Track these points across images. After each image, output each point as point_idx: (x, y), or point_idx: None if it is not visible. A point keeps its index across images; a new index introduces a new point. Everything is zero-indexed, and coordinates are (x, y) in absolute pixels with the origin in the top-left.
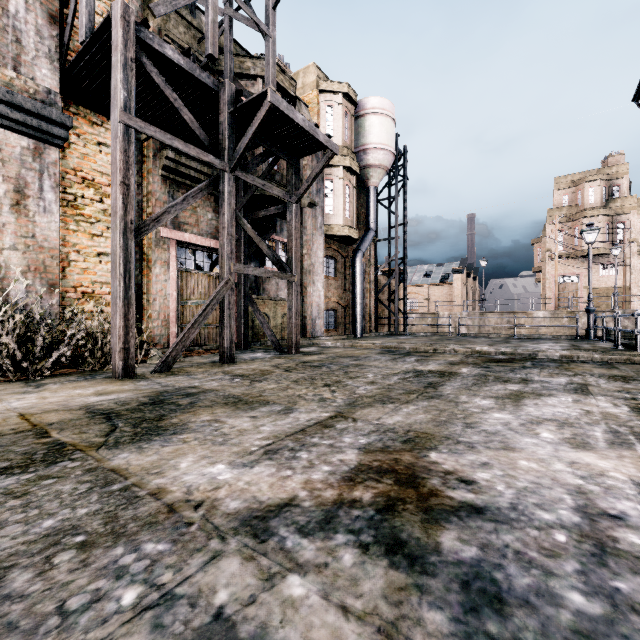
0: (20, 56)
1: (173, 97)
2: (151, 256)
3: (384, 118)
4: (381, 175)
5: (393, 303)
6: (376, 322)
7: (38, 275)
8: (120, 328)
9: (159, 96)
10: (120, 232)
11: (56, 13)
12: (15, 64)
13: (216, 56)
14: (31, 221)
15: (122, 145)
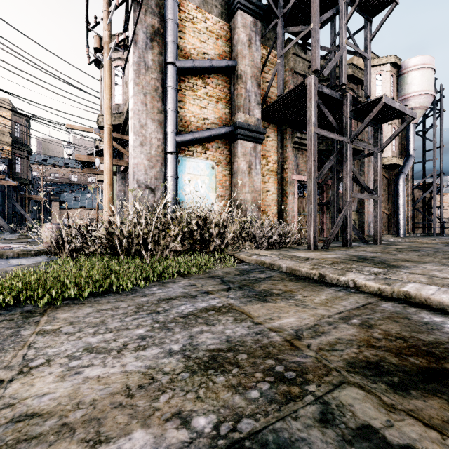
0: (250, 107)
1: (325, 111)
2: (287, 190)
3: (425, 70)
4: (420, 114)
5: (427, 211)
6: (413, 225)
7: (254, 203)
8: (313, 227)
9: (303, 108)
10: (313, 183)
11: (260, 82)
12: (248, 111)
13: (345, 83)
14: (253, 179)
15: (313, 143)
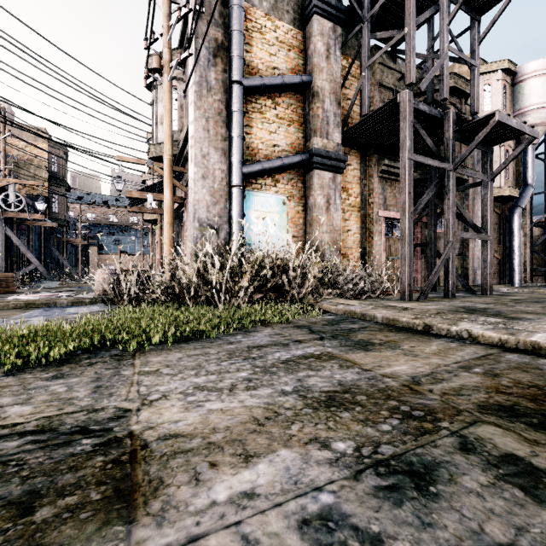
0: (328, 130)
1: (422, 133)
2: (373, 229)
3: None
4: (542, 132)
5: None
6: (531, 273)
7: (334, 245)
8: (407, 273)
9: (393, 130)
10: (407, 220)
11: (340, 100)
12: (326, 135)
13: (447, 98)
14: (331, 217)
15: (408, 171)
